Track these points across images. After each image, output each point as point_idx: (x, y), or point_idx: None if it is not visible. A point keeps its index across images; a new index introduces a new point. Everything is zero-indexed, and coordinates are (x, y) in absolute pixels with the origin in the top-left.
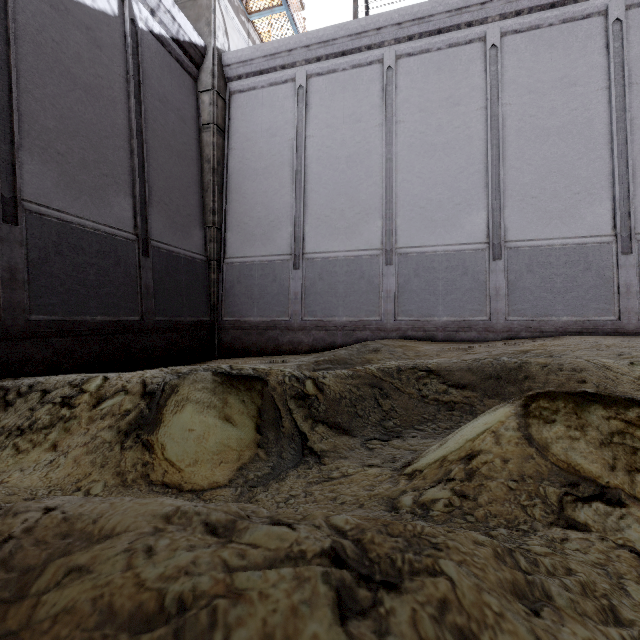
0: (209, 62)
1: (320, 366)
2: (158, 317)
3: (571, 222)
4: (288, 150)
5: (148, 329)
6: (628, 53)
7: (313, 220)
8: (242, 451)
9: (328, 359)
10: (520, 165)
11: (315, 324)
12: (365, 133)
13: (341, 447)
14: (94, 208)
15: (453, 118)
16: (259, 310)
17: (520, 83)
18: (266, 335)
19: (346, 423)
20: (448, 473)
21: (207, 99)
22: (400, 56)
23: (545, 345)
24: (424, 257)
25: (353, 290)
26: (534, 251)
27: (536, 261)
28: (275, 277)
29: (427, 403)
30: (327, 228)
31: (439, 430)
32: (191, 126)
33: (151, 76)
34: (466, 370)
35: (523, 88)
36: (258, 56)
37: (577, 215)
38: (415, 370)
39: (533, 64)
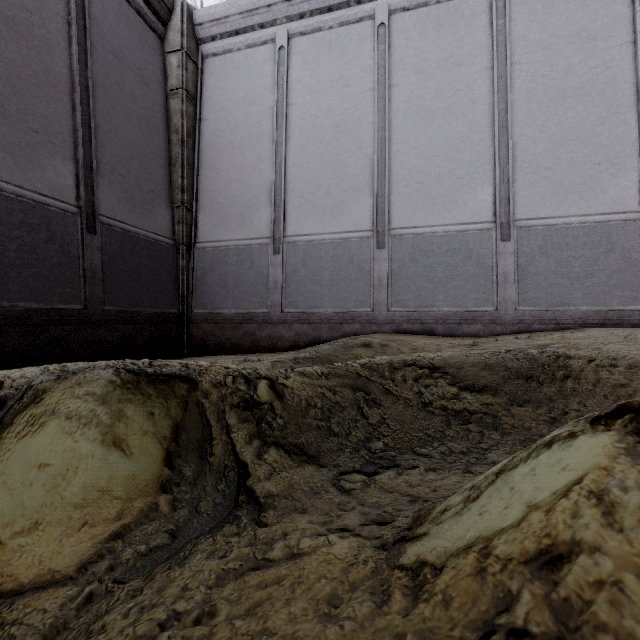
0: (177, 18)
1: (299, 364)
2: (108, 307)
3: (591, 197)
4: (267, 120)
5: (94, 320)
6: None
7: (295, 198)
8: (130, 501)
9: (309, 356)
10: (531, 132)
11: (297, 316)
12: (354, 99)
13: (300, 488)
14: (17, 169)
15: (454, 80)
16: (234, 301)
17: (531, 39)
18: (242, 329)
19: (313, 445)
20: (504, 602)
21: (175, 61)
22: (394, 11)
23: (566, 338)
24: (421, 239)
25: (340, 277)
26: (548, 231)
27: (550, 242)
28: (252, 263)
29: (431, 413)
30: (311, 207)
31: (451, 456)
32: (156, 90)
33: (102, 24)
34: (483, 367)
35: (535, 44)
36: (233, 13)
37: (598, 189)
38: (414, 367)
39: (546, 17)
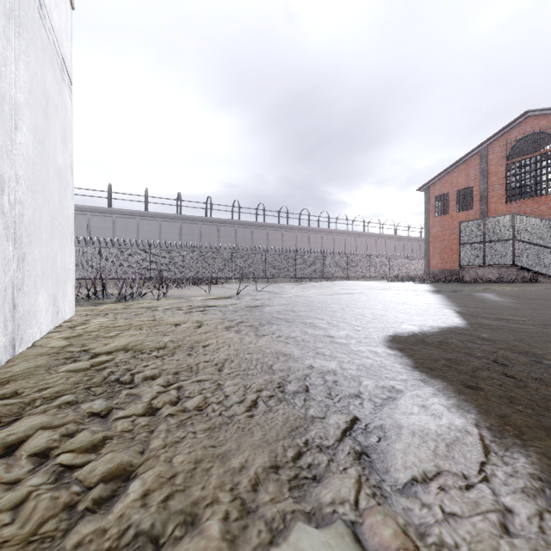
0: None
1: None
2: None
3: None
4: None
5: None
6: (91, 224)
7: None
8: None
9: None
10: None
11: None
12: None
13: None
14: None
15: None
16: None
17: None
18: None
19: None
20: None
21: None
22: None
23: None
24: None
25: None
26: None
27: None
28: None
29: None
30: None
31: None
32: None
33: None
34: None
35: None
36: None
37: None
38: None
39: None
